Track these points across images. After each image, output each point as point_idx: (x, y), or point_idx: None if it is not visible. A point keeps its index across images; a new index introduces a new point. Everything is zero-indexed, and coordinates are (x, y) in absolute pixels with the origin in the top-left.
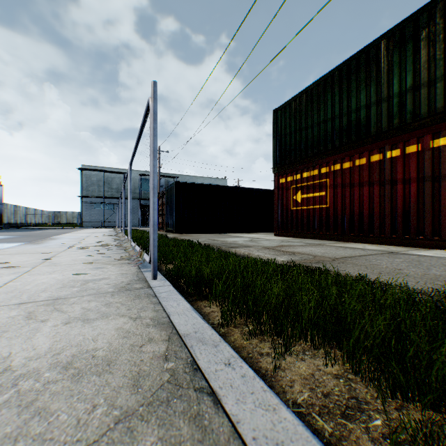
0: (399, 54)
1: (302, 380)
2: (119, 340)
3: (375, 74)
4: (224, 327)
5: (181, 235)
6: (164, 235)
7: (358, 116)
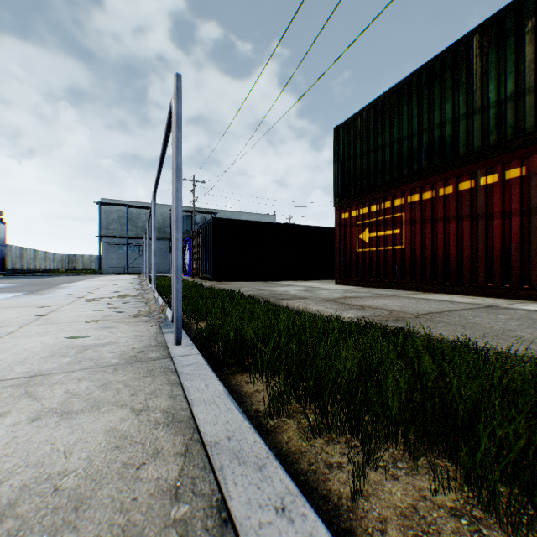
0: (497, 52)
1: (398, 518)
2: (106, 453)
3: (464, 79)
4: (274, 418)
5: (220, 283)
6: (199, 283)
7: (442, 132)
